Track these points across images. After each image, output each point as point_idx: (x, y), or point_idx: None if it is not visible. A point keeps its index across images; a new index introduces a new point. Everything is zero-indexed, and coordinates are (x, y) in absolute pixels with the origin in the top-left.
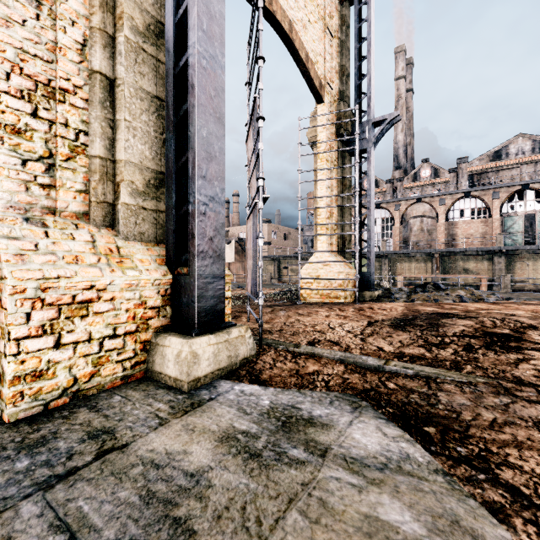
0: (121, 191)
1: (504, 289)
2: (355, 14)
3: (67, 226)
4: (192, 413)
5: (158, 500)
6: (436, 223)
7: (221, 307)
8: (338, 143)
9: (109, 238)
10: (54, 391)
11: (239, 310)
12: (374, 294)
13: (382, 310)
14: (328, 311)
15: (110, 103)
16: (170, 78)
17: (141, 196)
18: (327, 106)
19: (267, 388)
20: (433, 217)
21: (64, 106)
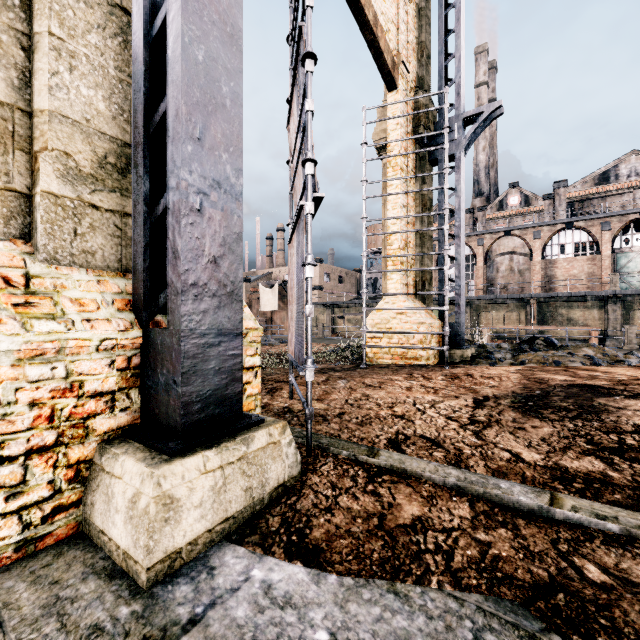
0: (41, 168)
1: (627, 345)
2: None
3: None
4: None
5: None
6: (530, 261)
7: (235, 389)
8: (416, 146)
9: (11, 257)
10: None
11: (278, 379)
12: (466, 353)
13: (487, 379)
14: (408, 380)
15: (20, 1)
16: None
17: (87, 182)
18: (402, 95)
19: (321, 576)
20: (525, 254)
21: None
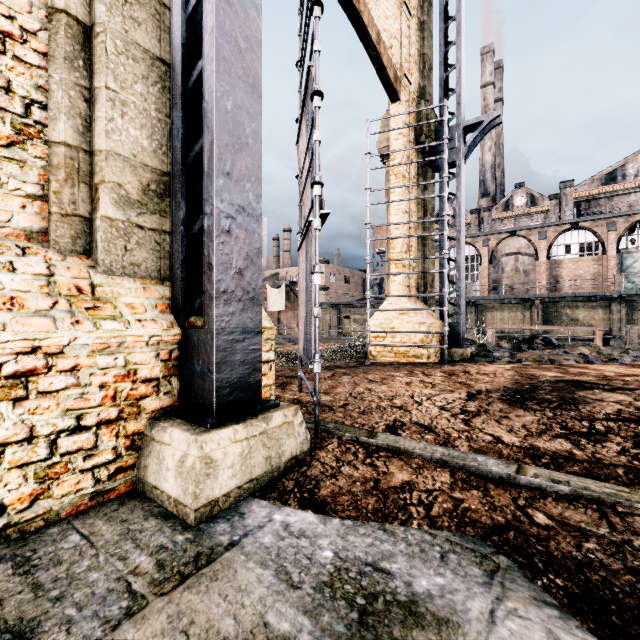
0: (101, 197)
1: (629, 345)
2: None
3: (6, 250)
4: (193, 583)
5: None
6: (535, 261)
7: (256, 378)
8: (418, 154)
9: (79, 270)
10: None
11: (288, 375)
12: (466, 351)
13: (483, 376)
14: (408, 376)
15: (84, 62)
16: (177, 24)
17: (134, 207)
18: (404, 106)
19: (327, 519)
20: (531, 254)
21: (4, 59)
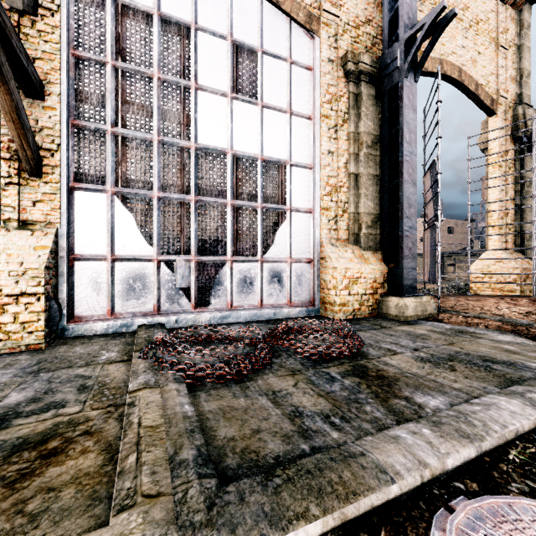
0: (362, 227)
1: None
2: None
3: (343, 246)
4: (411, 325)
5: (413, 335)
6: None
7: (415, 285)
8: (515, 145)
9: (357, 250)
10: (348, 312)
11: None
12: None
13: None
14: (498, 300)
15: (356, 186)
16: (386, 167)
17: (369, 228)
18: (500, 116)
19: (447, 324)
20: None
21: (340, 194)
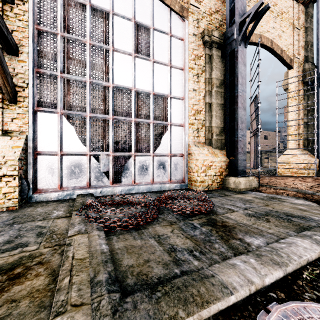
0: (213, 135)
1: None
2: (317, 9)
3: (202, 146)
4: (243, 194)
5: (244, 200)
6: None
7: (245, 170)
8: (304, 86)
9: (211, 149)
10: (205, 186)
11: None
12: None
13: None
14: (294, 179)
15: (210, 110)
16: (227, 99)
17: (218, 135)
18: (295, 69)
19: (264, 193)
20: None
21: (200, 115)
